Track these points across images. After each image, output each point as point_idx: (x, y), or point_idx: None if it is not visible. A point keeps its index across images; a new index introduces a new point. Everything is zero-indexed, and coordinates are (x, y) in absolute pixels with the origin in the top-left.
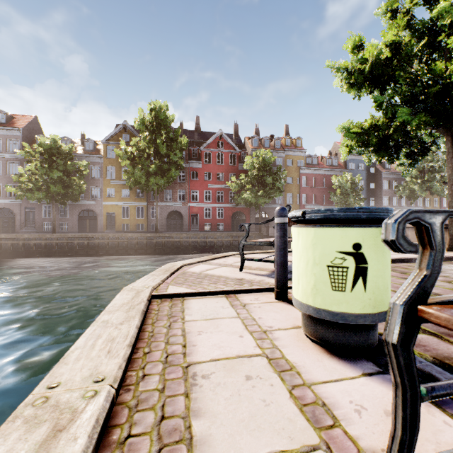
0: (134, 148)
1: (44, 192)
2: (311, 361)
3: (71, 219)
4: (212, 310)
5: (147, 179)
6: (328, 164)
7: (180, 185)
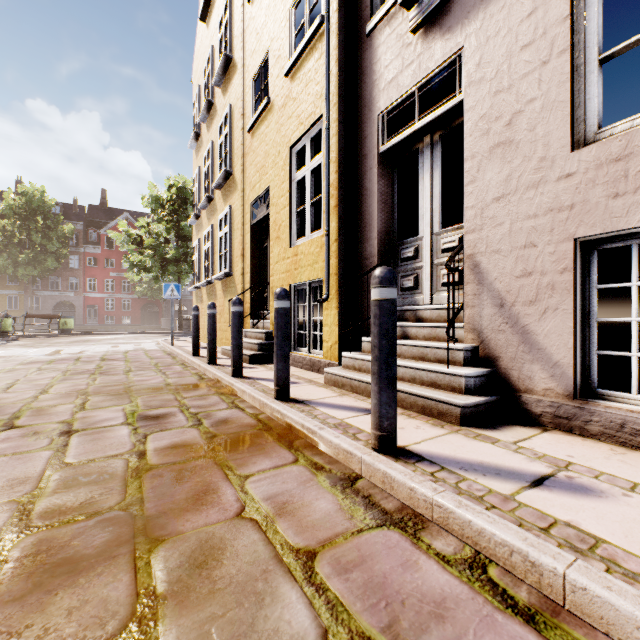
0: None
1: None
2: None
3: None
4: None
5: (16, 268)
6: None
7: (73, 272)
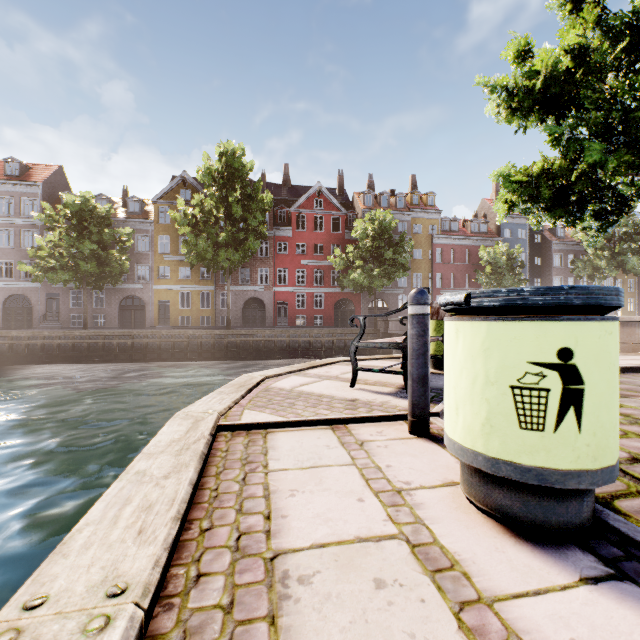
0: (197, 209)
1: (72, 272)
2: (485, 550)
3: (110, 309)
4: (312, 451)
5: (215, 253)
6: (473, 231)
7: (262, 262)
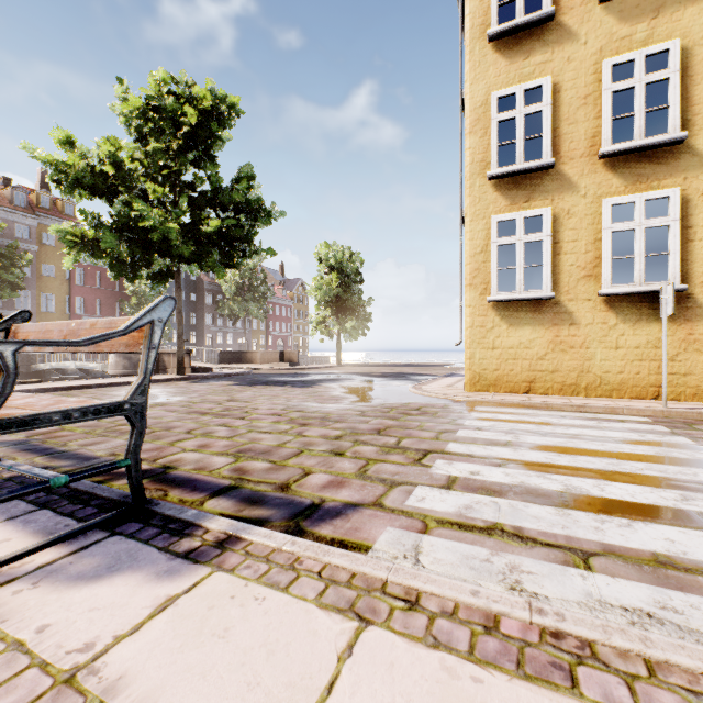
0: None
1: None
2: None
3: None
4: None
5: None
6: None
7: None
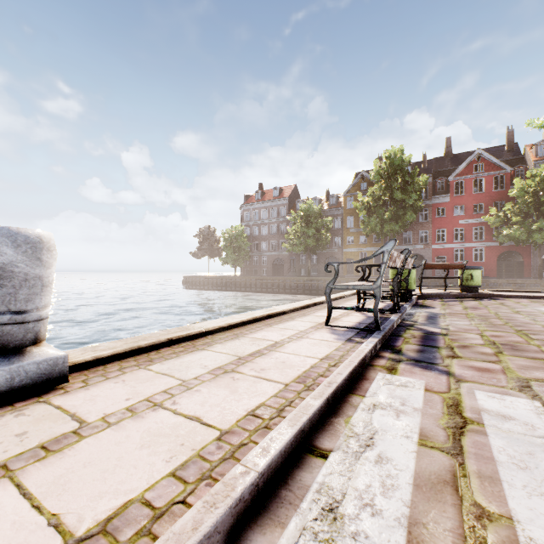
0: (370, 198)
1: (303, 246)
2: None
3: (319, 265)
4: None
5: (382, 226)
6: None
7: (422, 226)
